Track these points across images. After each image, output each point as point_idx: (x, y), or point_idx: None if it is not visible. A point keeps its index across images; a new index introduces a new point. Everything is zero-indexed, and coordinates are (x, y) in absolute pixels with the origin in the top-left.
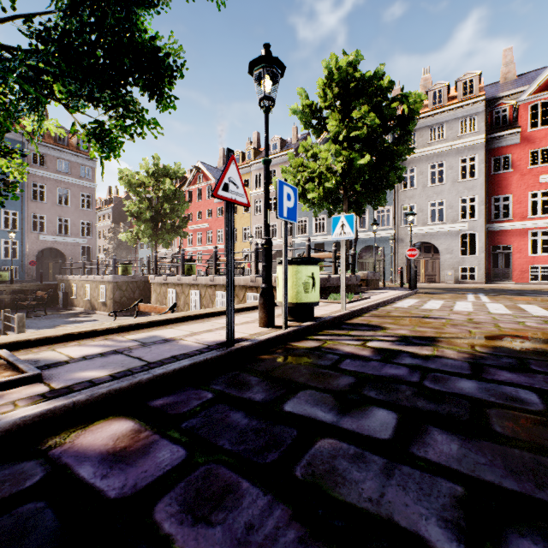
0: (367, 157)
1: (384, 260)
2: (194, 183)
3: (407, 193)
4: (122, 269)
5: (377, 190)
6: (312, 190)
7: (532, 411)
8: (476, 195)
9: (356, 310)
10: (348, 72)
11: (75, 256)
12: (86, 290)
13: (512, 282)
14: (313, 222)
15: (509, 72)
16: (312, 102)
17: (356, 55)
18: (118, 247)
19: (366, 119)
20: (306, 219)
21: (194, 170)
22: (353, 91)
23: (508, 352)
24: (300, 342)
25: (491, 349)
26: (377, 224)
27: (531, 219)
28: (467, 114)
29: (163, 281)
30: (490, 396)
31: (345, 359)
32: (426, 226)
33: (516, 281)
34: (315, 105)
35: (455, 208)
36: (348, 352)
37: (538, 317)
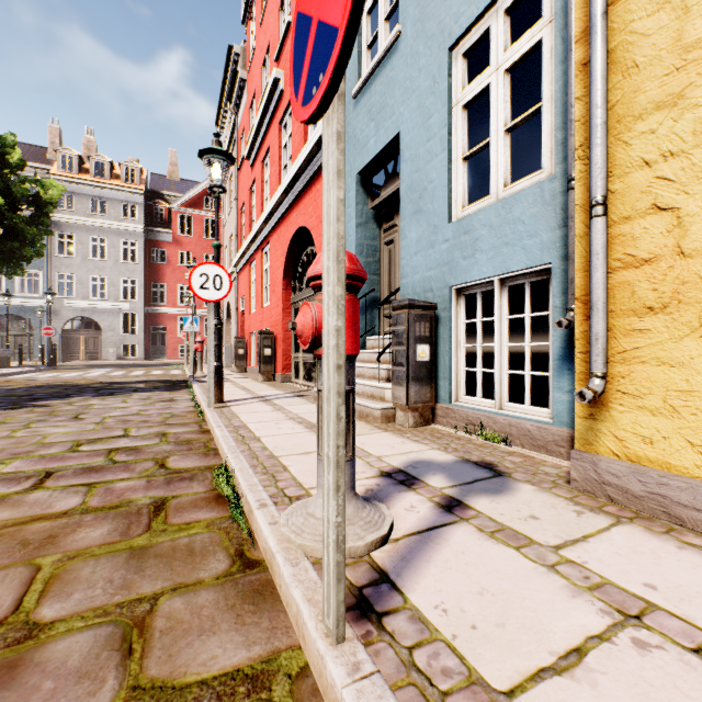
0: None
1: (33, 335)
2: None
3: (64, 260)
4: None
5: (8, 260)
6: None
7: (15, 392)
8: (138, 279)
9: None
10: None
11: None
12: None
13: (167, 359)
14: None
15: (174, 172)
16: None
17: None
18: None
19: None
20: None
21: None
22: None
23: (43, 385)
24: None
25: (36, 386)
26: (11, 296)
27: (180, 307)
28: (129, 200)
29: None
30: (5, 392)
31: None
32: (88, 301)
33: (170, 357)
34: None
35: (119, 287)
36: None
37: (106, 376)
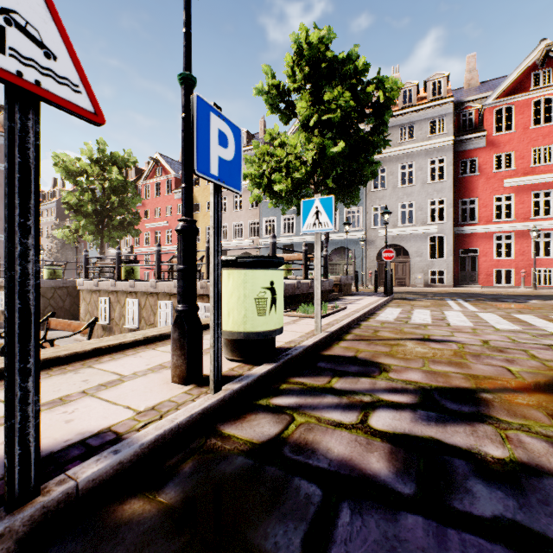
0: (342, 144)
1: (355, 263)
2: (152, 177)
3: (377, 193)
4: (48, 271)
5: (350, 186)
6: (280, 181)
7: None
8: (445, 198)
9: (335, 330)
10: (319, 49)
11: (1, 256)
12: (1, 298)
13: (478, 286)
14: (282, 222)
15: (472, 78)
16: (279, 82)
17: (328, 32)
18: (64, 246)
19: (340, 100)
20: (275, 219)
21: (152, 162)
22: (325, 72)
23: None
24: (243, 420)
25: None
26: (349, 224)
27: (496, 223)
28: (436, 115)
29: (93, 287)
30: None
31: (338, 503)
32: (397, 228)
33: (482, 284)
34: (283, 86)
35: (425, 210)
36: (341, 461)
37: None
